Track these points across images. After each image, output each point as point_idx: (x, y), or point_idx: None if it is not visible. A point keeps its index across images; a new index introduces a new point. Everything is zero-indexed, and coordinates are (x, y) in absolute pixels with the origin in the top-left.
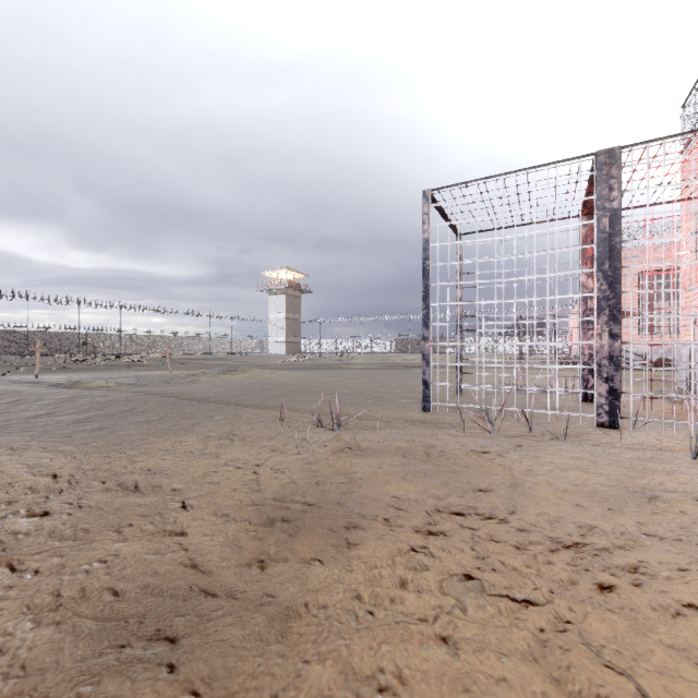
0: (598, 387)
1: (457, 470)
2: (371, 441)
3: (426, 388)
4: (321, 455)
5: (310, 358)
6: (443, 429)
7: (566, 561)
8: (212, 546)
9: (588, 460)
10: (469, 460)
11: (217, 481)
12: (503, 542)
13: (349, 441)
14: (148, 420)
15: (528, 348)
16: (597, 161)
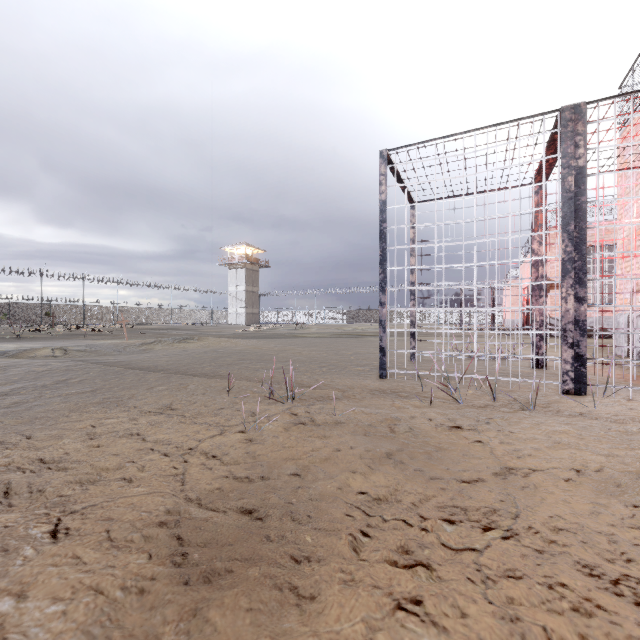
0: (563, 353)
1: (430, 452)
2: (327, 414)
3: (383, 355)
4: (269, 434)
5: (267, 327)
6: (404, 399)
7: (632, 617)
8: (54, 636)
9: (573, 436)
10: (441, 438)
11: (130, 477)
12: (526, 579)
13: (303, 415)
14: (81, 392)
15: (466, 319)
16: (561, 118)
